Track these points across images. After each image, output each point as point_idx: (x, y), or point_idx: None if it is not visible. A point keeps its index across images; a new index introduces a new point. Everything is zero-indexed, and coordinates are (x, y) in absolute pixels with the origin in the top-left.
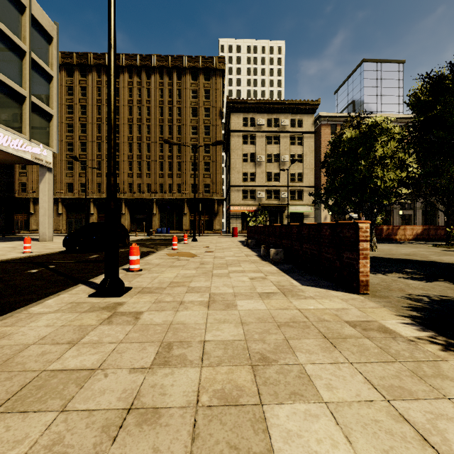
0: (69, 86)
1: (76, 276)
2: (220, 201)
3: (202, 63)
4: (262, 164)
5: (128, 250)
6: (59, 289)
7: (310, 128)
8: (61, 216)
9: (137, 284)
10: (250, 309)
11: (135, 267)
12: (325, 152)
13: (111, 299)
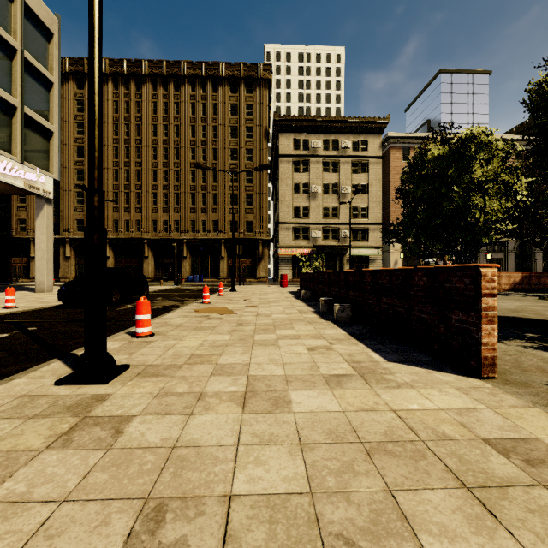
0: (79, 99)
1: (59, 344)
2: (266, 241)
3: (243, 71)
4: (318, 196)
5: None
6: (21, 368)
7: (377, 152)
8: (69, 260)
9: (141, 358)
10: (312, 411)
11: (144, 330)
12: (395, 181)
13: (90, 387)
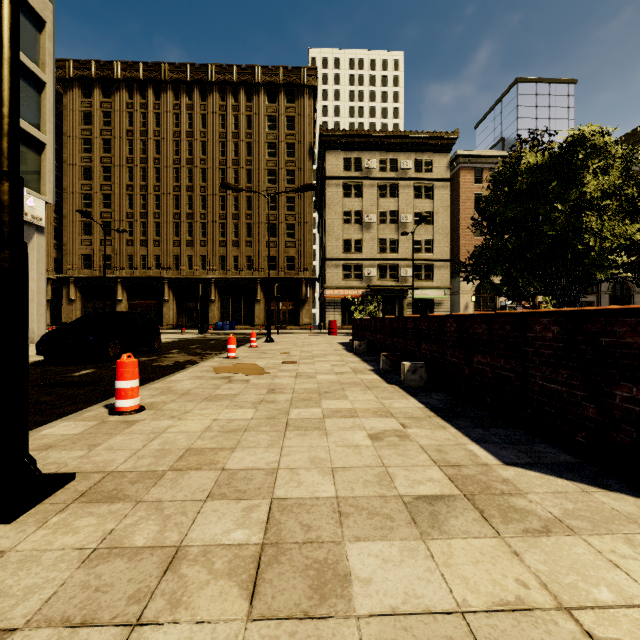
0: (86, 110)
1: None
2: (311, 281)
3: (283, 77)
4: (373, 226)
5: (152, 360)
6: None
7: (443, 174)
8: (74, 303)
9: (103, 457)
10: (397, 611)
11: (128, 403)
12: (465, 208)
13: None
